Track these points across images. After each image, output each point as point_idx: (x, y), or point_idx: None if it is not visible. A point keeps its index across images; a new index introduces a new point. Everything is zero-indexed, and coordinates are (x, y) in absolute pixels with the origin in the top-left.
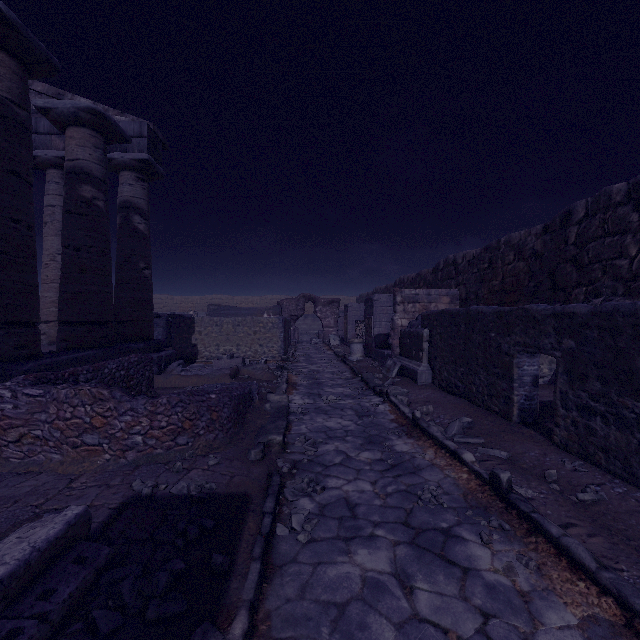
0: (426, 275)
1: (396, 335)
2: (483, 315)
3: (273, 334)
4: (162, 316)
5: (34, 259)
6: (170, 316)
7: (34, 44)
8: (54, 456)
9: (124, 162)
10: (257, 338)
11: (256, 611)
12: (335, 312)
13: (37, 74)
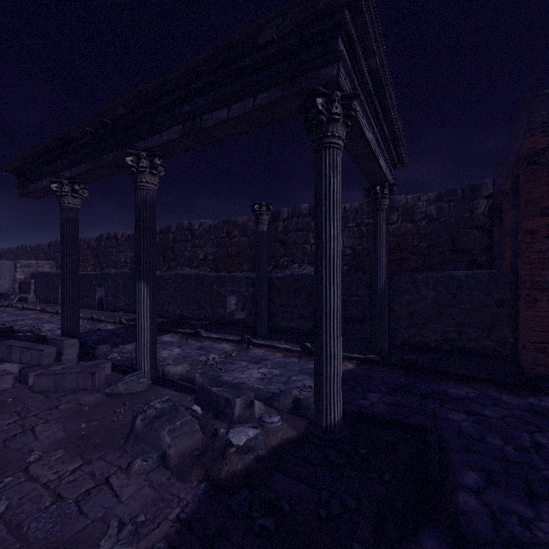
0: (44, 247)
1: (17, 283)
2: (53, 274)
3: None
4: None
5: None
6: None
7: None
8: None
9: None
10: None
11: None
12: None
13: None
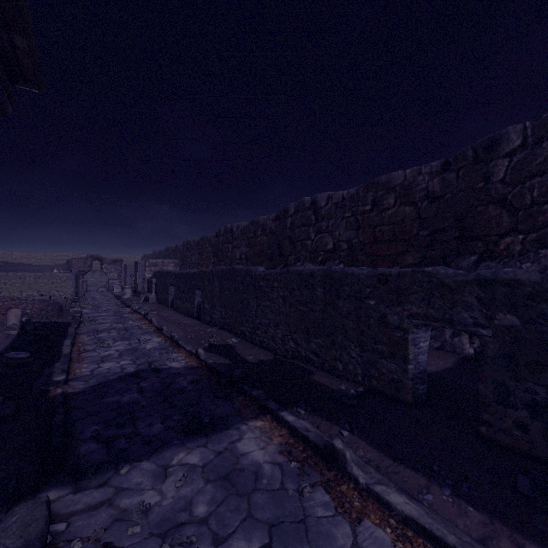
0: (180, 247)
1: (146, 282)
2: (165, 273)
3: (67, 284)
4: None
5: None
6: None
7: None
8: None
9: None
10: (55, 286)
11: (77, 329)
12: (118, 269)
13: None
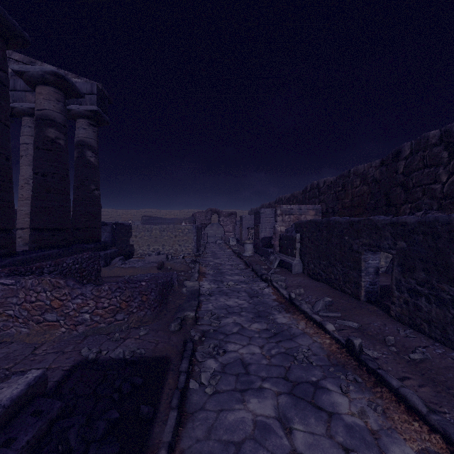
0: (298, 195)
1: (277, 238)
2: (339, 224)
3: (189, 237)
4: (108, 224)
5: (11, 182)
6: (114, 224)
7: (10, 23)
8: (23, 330)
9: (79, 112)
10: (177, 240)
11: (173, 450)
12: (233, 221)
13: (13, 46)
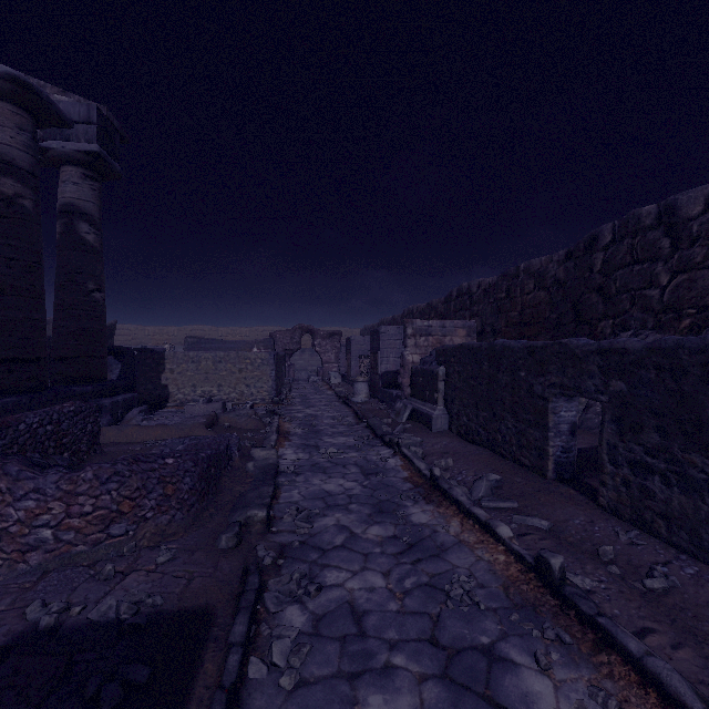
0: (437, 305)
1: (406, 373)
2: (511, 351)
3: (263, 372)
4: (125, 350)
5: None
6: (137, 350)
7: None
8: None
9: (66, 154)
10: (243, 377)
11: None
12: (336, 346)
13: None
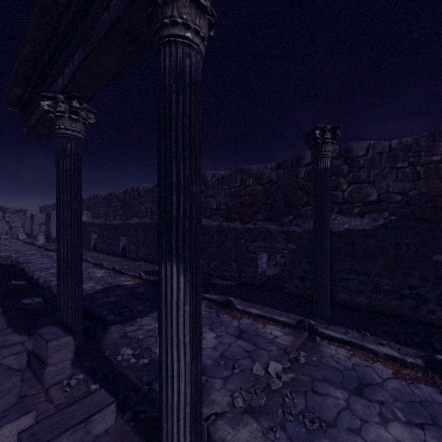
0: (86, 200)
1: None
2: (87, 223)
3: None
4: None
5: None
6: None
7: None
8: None
9: None
10: None
11: None
12: (22, 218)
13: None
